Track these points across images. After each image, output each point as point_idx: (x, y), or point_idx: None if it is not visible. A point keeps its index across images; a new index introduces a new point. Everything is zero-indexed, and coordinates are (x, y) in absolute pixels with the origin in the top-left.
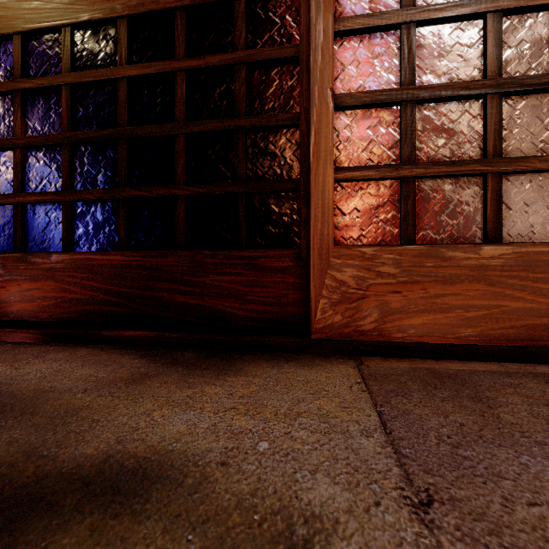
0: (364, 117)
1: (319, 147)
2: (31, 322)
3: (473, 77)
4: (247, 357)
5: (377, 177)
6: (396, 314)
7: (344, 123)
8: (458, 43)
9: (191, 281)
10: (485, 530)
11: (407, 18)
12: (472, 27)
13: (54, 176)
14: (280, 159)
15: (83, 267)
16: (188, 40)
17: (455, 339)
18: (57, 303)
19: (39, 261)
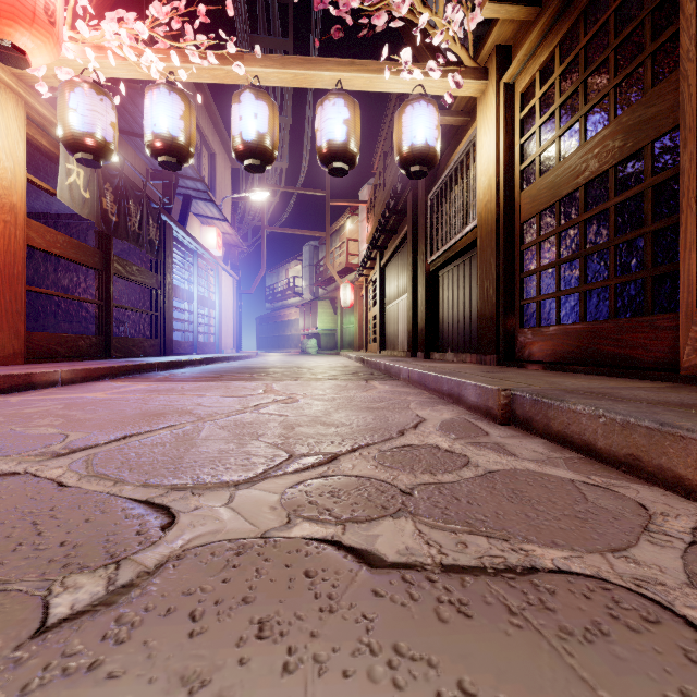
0: None
1: (685, 241)
2: (541, 362)
3: None
4: (626, 379)
5: None
6: None
7: None
8: None
9: (616, 338)
10: (587, 388)
11: None
12: None
13: (552, 284)
14: (678, 246)
15: (563, 332)
16: (617, 183)
17: None
18: (552, 352)
19: (545, 330)
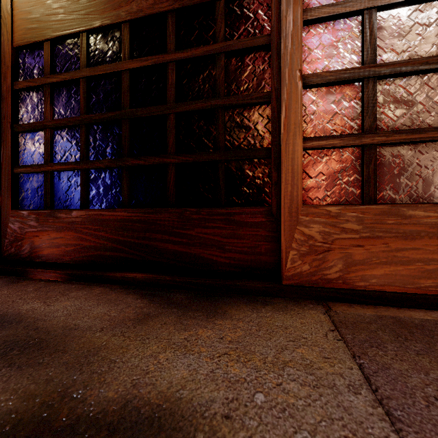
0: (329, 93)
1: (289, 121)
2: (57, 264)
3: (431, 53)
4: (228, 299)
5: (341, 145)
6: (359, 265)
7: (310, 99)
8: (417, 23)
9: (180, 233)
10: None
11: (369, 4)
12: (430, 7)
13: (74, 149)
14: (254, 131)
15: (96, 221)
16: (177, 37)
17: (416, 289)
18: (77, 249)
19: (63, 216)
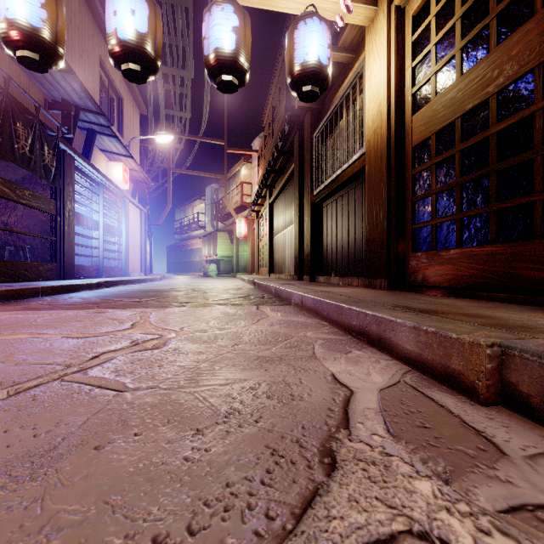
0: None
1: None
2: (440, 287)
3: None
4: None
5: None
6: None
7: None
8: None
9: None
10: None
11: None
12: None
13: (451, 205)
14: None
15: (468, 256)
16: None
17: None
18: (453, 277)
19: (443, 254)
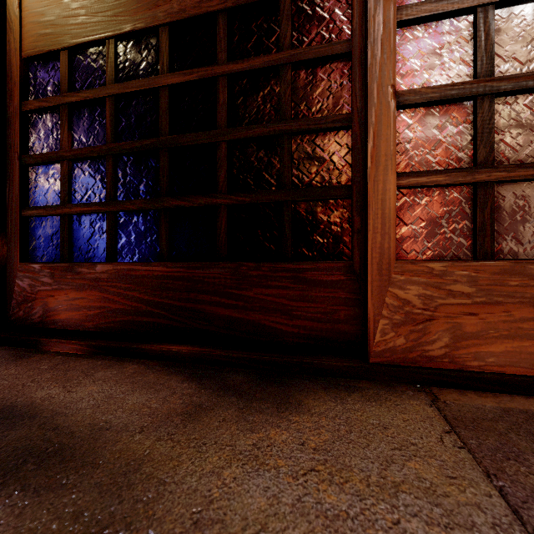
0: (430, 115)
1: (378, 151)
2: (78, 332)
3: None
4: (301, 383)
5: (447, 183)
6: (472, 339)
7: (405, 123)
8: None
9: (234, 294)
10: None
11: None
12: None
13: (98, 187)
14: (329, 163)
15: (126, 277)
16: (230, 43)
17: None
18: (102, 312)
19: (84, 271)
